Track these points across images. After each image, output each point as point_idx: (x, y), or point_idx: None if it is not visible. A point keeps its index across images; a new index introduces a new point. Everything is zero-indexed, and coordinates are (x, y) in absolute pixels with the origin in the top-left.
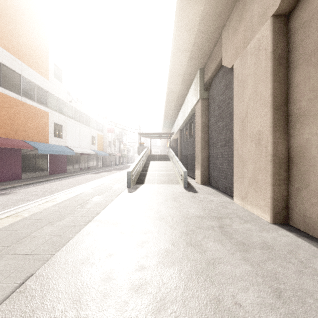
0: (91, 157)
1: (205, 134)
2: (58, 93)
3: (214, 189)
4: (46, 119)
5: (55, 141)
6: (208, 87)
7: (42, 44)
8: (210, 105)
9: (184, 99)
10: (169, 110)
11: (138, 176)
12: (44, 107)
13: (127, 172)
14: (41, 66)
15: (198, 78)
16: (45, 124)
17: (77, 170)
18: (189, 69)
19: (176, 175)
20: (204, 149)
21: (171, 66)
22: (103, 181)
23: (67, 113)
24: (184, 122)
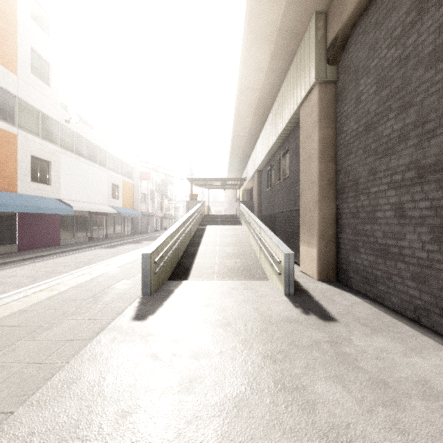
0: (110, 218)
1: (330, 165)
2: (40, 103)
3: (368, 301)
4: (12, 146)
5: (33, 190)
6: (338, 53)
7: (3, 5)
8: (343, 95)
9: (269, 108)
10: (239, 135)
11: (179, 256)
12: (7, 123)
13: (143, 254)
14: (0, 47)
15: (314, 34)
16: (10, 156)
17: (83, 241)
18: (291, 17)
19: (258, 254)
20: (327, 198)
21: (250, 3)
22: (105, 267)
23: (62, 141)
24: (268, 154)
